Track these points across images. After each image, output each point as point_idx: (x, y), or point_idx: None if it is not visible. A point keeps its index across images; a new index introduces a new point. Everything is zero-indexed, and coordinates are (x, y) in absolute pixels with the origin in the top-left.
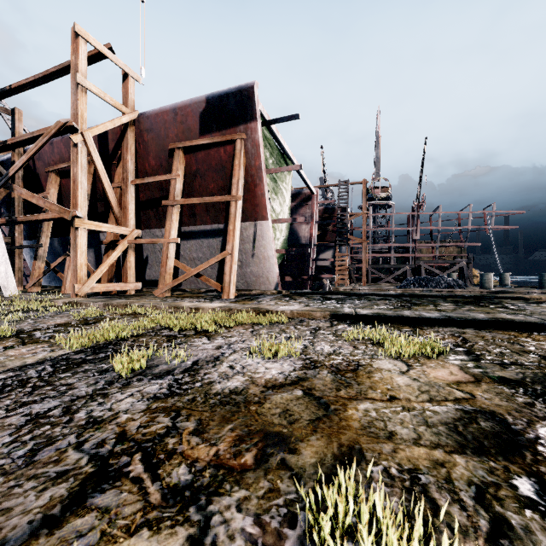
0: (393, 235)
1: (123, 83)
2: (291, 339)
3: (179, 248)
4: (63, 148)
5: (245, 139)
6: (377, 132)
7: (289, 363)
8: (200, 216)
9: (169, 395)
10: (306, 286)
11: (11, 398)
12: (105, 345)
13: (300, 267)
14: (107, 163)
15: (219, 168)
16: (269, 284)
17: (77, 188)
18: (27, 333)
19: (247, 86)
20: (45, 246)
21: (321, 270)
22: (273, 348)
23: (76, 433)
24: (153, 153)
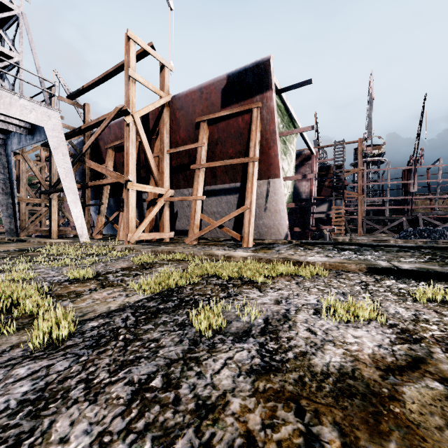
0: (388, 189)
1: (160, 73)
2: (347, 295)
3: (202, 204)
4: (117, 130)
5: (261, 107)
6: (370, 95)
7: (376, 331)
8: (220, 176)
9: (268, 369)
10: (307, 236)
11: (109, 355)
12: (169, 292)
13: (301, 219)
14: (148, 138)
15: (237, 135)
16: (279, 234)
17: (129, 159)
18: (103, 276)
19: (264, 60)
20: (105, 205)
21: (316, 222)
22: (351, 311)
23: (193, 427)
24: (183, 127)
